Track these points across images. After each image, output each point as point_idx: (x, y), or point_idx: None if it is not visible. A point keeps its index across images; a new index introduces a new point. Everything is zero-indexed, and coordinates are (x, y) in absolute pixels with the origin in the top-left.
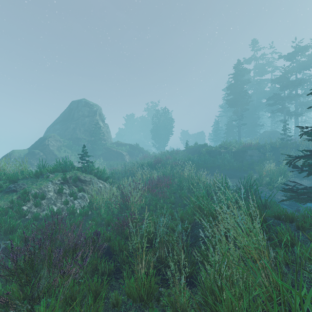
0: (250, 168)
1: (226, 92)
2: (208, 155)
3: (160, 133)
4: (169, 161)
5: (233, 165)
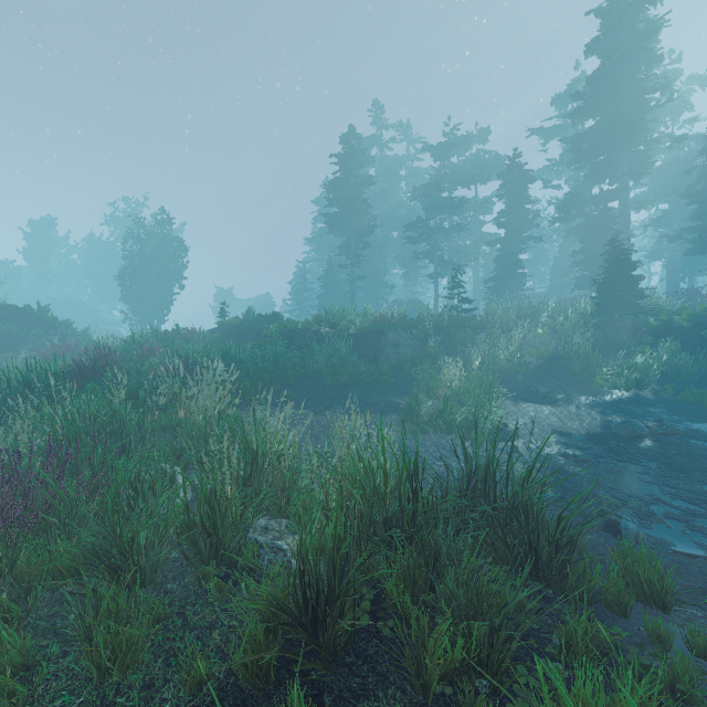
0: (399, 379)
1: (322, 206)
2: (286, 342)
3: (146, 284)
4: (153, 361)
5: (359, 372)
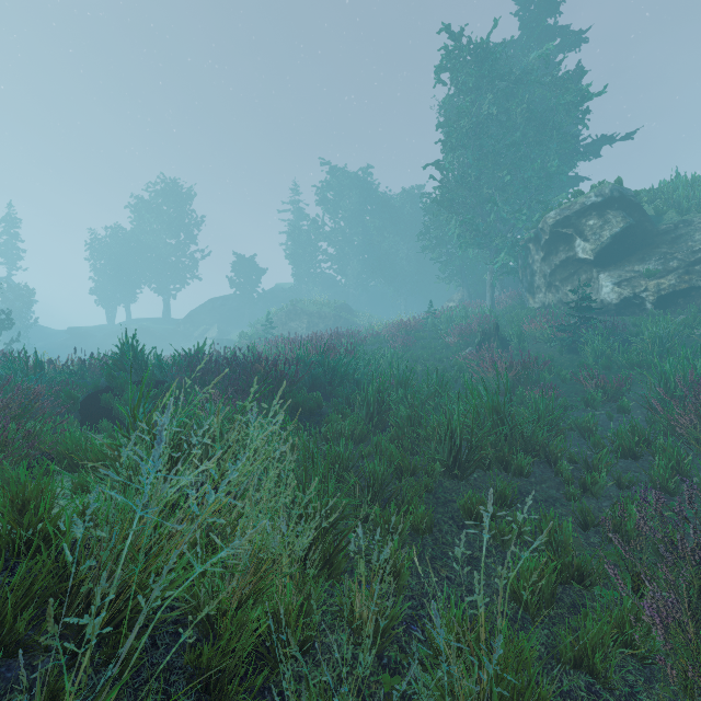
0: None
1: None
2: None
3: None
4: None
5: None
